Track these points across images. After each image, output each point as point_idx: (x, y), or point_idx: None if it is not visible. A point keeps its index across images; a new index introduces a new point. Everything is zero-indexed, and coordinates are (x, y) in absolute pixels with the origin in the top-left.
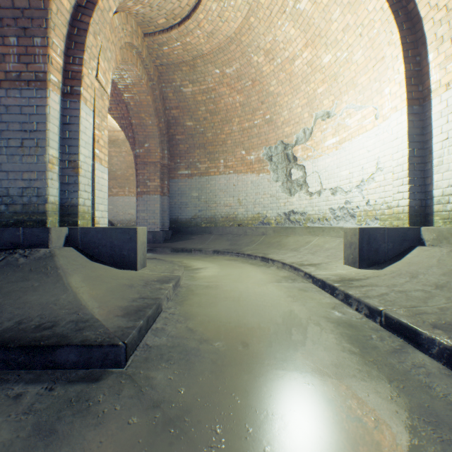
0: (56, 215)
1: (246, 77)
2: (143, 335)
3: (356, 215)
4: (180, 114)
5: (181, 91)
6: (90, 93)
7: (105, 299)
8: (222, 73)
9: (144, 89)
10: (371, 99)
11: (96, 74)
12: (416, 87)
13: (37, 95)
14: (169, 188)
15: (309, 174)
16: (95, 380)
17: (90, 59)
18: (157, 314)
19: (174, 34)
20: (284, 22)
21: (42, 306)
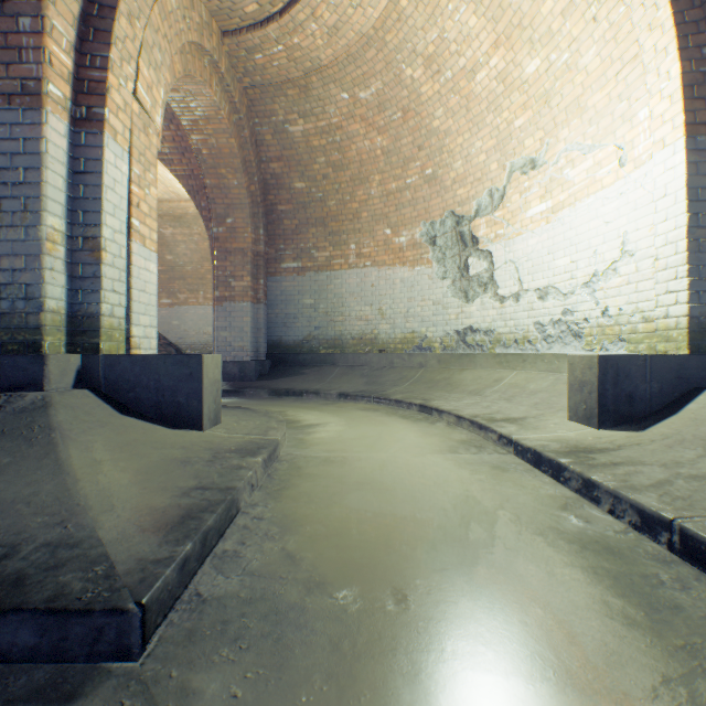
0: (61, 332)
1: (392, 105)
2: (193, 571)
3: (583, 333)
4: (284, 169)
5: (285, 131)
6: (123, 121)
7: (129, 490)
8: (354, 98)
9: (224, 126)
10: (613, 131)
11: (134, 88)
12: (702, 102)
13: (25, 120)
14: (267, 292)
15: (499, 266)
16: (66, 698)
17: (123, 61)
18: (227, 521)
19: (273, 30)
20: (458, 6)
21: (1, 507)
